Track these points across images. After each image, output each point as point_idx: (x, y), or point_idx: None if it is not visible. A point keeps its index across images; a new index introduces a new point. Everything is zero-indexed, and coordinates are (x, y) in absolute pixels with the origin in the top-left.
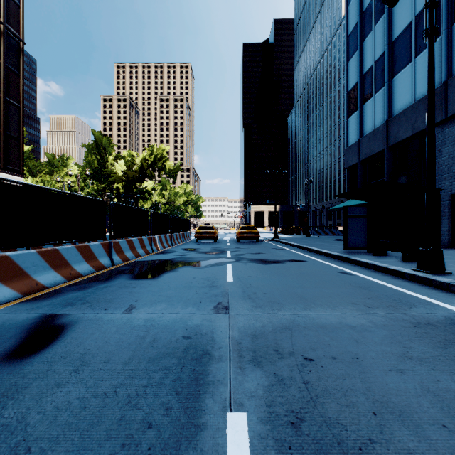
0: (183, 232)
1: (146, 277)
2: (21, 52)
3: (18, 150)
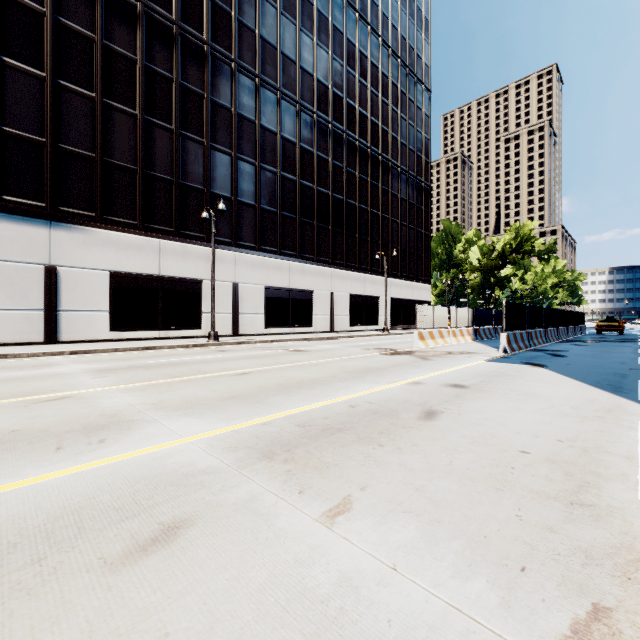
0: (575, 325)
1: (589, 342)
2: (429, 195)
3: (428, 265)
